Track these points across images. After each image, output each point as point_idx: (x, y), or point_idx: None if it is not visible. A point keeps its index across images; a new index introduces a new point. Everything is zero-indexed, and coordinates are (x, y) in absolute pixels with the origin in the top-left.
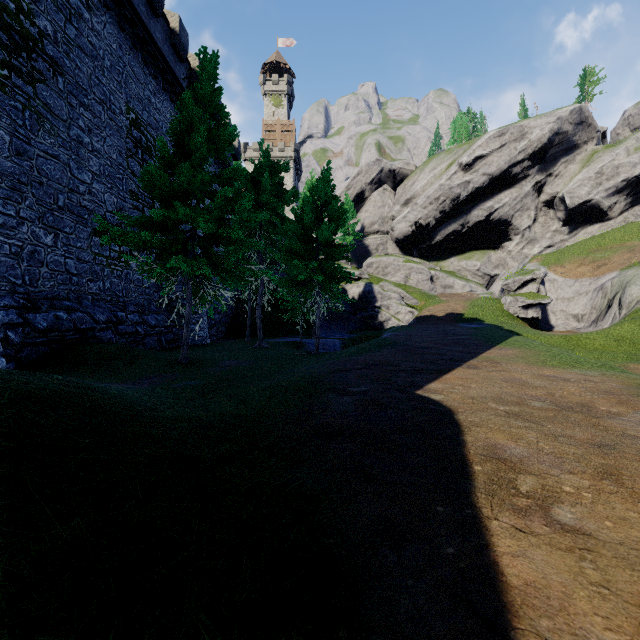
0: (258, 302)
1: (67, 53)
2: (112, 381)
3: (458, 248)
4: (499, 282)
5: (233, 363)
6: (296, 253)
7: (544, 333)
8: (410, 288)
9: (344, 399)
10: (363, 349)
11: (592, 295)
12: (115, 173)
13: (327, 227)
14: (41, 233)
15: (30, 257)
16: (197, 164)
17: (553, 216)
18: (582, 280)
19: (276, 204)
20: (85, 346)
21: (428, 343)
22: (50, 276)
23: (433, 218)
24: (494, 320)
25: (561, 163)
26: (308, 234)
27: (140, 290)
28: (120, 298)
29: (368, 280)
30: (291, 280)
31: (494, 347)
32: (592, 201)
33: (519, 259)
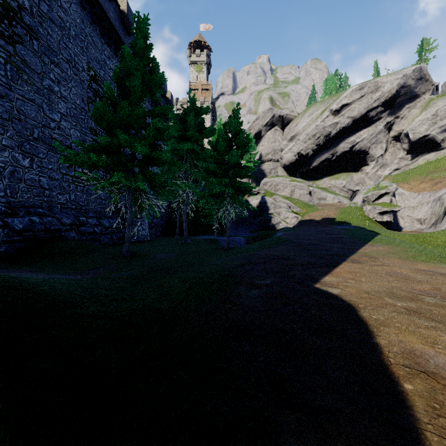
0: (184, 210)
1: (41, 23)
2: (65, 271)
3: (329, 171)
4: (360, 195)
5: (163, 256)
6: (212, 172)
7: (397, 233)
8: (295, 200)
9: (252, 292)
10: (263, 245)
11: (432, 204)
12: (79, 114)
13: (235, 152)
14: (20, 157)
15: (11, 175)
16: (136, 103)
17: (399, 147)
18: (423, 193)
19: (197, 137)
20: (52, 243)
21: (313, 241)
22: (27, 190)
23: (311, 149)
24: (358, 223)
25: (406, 108)
26: (221, 158)
27: (98, 201)
28: (82, 207)
29: (264, 194)
30: (208, 193)
31: (366, 244)
32: (429, 136)
33: (374, 179)
